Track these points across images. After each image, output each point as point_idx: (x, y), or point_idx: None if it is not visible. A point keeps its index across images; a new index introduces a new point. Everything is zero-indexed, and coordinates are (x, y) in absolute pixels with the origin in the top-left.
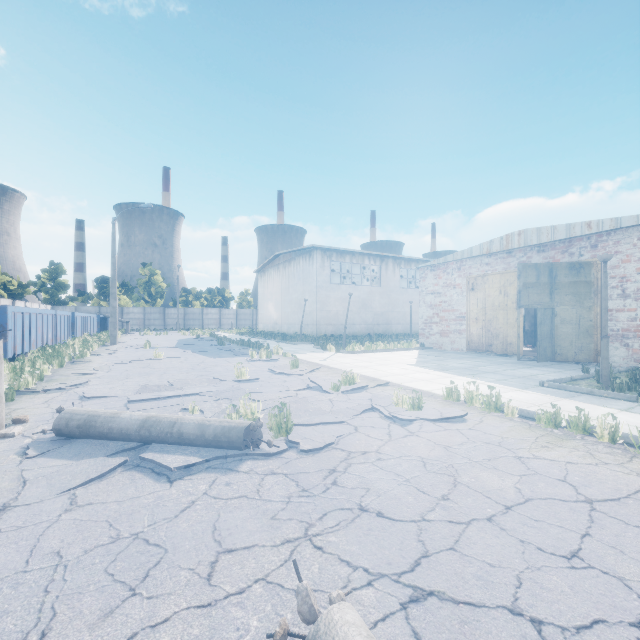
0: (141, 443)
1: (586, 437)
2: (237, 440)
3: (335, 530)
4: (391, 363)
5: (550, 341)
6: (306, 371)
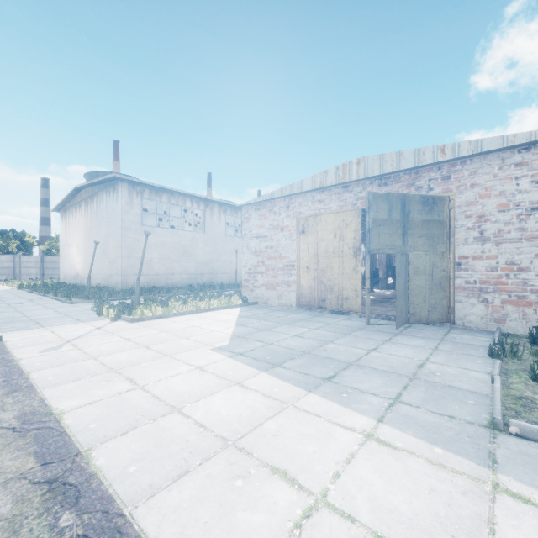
0: None
1: None
2: None
3: None
4: (185, 347)
5: (405, 298)
6: None
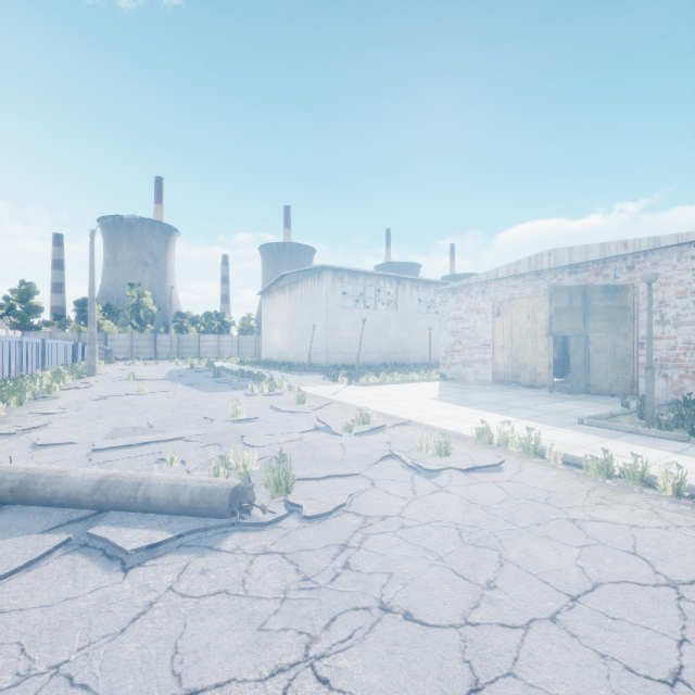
0: (95, 511)
1: (645, 489)
2: (221, 506)
3: (347, 647)
4: (410, 397)
5: (584, 372)
6: (314, 408)
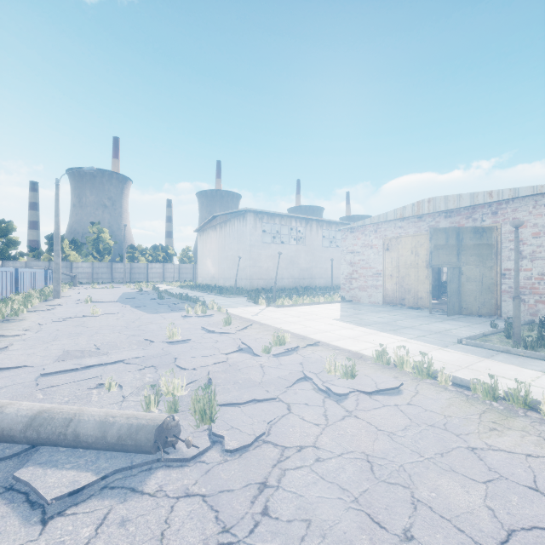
0: (28, 446)
1: (528, 412)
2: (146, 443)
3: None
4: (318, 318)
5: (458, 297)
6: (238, 329)
